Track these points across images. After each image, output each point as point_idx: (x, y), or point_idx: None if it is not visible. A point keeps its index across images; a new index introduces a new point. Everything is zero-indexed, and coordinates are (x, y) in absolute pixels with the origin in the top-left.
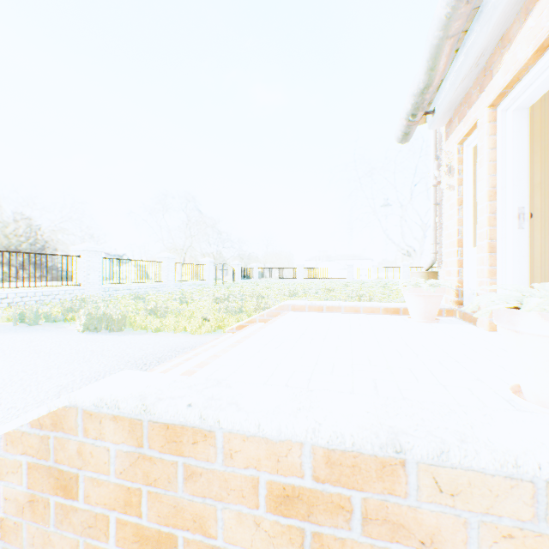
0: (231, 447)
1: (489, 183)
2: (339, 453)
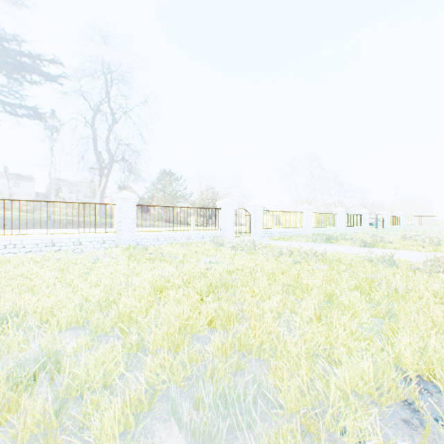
0: None
1: None
2: None
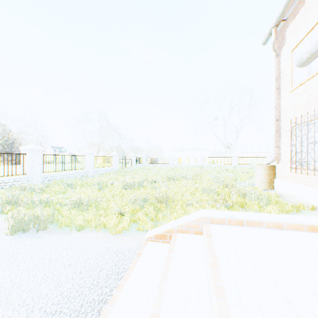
0: None
1: None
2: None
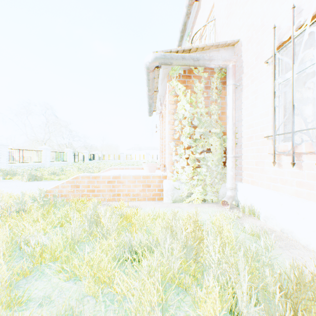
0: (102, 177)
1: (162, 136)
2: (114, 176)
